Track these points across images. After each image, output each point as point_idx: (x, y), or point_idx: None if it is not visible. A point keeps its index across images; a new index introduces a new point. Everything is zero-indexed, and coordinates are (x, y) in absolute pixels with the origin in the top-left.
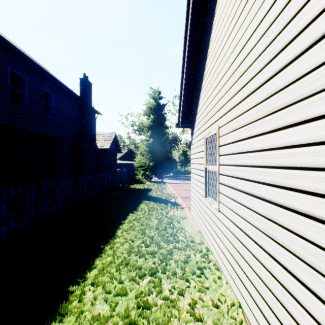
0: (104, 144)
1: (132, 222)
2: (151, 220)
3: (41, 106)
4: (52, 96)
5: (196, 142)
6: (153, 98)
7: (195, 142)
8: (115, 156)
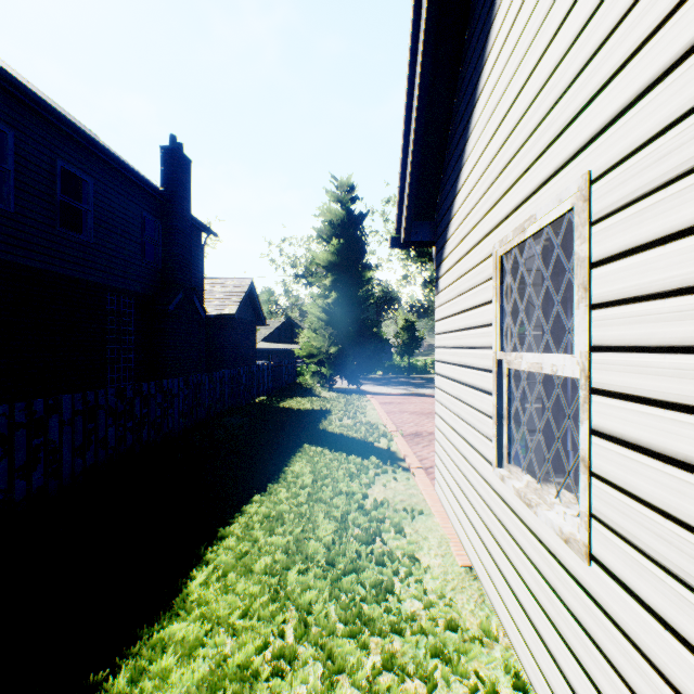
0: (224, 306)
1: (252, 532)
2: (312, 524)
3: (53, 205)
4: (86, 183)
5: (456, 282)
6: (337, 200)
7: (452, 281)
8: (250, 333)
